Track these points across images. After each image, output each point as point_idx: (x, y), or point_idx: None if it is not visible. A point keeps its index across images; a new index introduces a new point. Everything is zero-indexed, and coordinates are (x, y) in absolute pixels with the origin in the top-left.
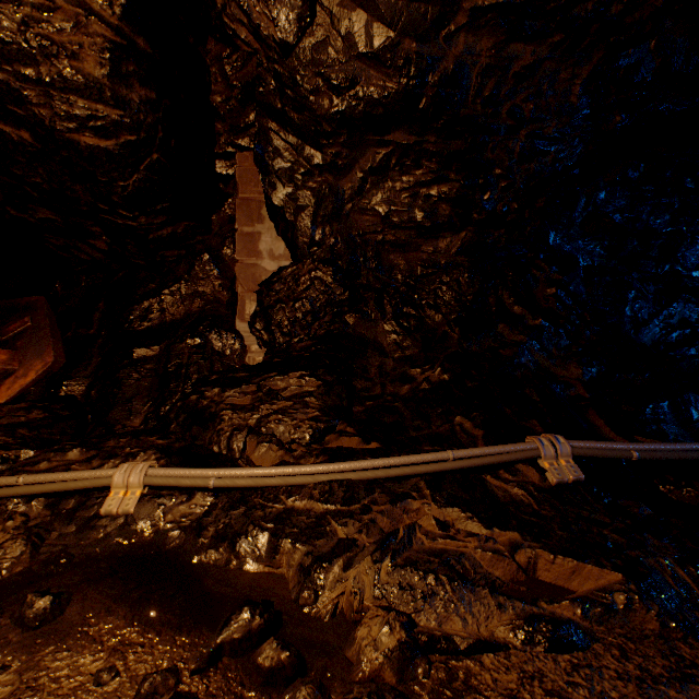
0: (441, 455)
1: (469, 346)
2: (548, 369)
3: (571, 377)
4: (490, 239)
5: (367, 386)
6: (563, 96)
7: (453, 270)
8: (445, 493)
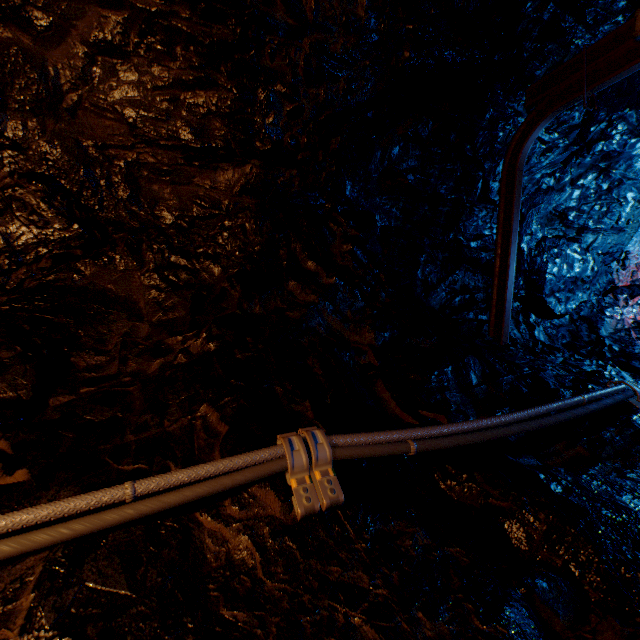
0: (108, 496)
1: (251, 307)
2: (342, 334)
3: (365, 342)
4: (282, 180)
5: (98, 362)
6: (349, 4)
7: (239, 213)
8: (73, 591)
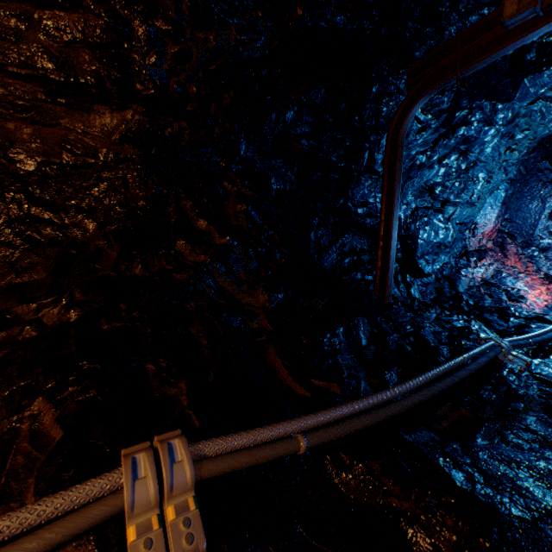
0: None
1: (130, 268)
2: (235, 296)
3: (258, 305)
4: (170, 132)
5: None
6: None
7: (120, 164)
8: None
